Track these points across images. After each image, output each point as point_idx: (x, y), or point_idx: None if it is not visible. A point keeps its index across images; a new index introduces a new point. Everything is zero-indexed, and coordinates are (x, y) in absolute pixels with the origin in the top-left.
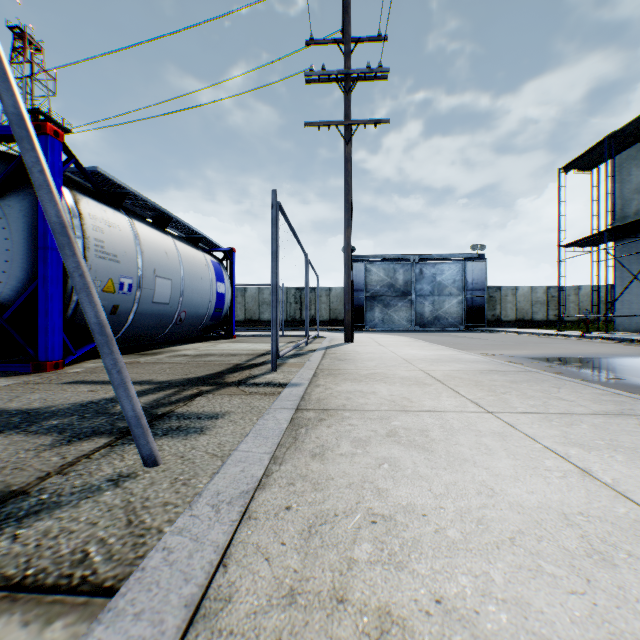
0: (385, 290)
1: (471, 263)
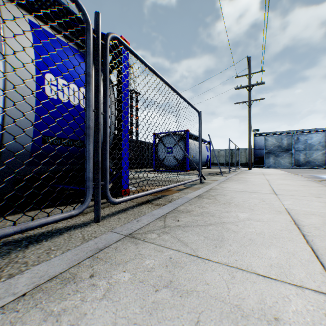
0: (275, 148)
1: None
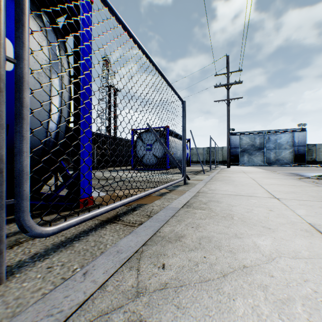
0: (249, 147)
1: (297, 133)
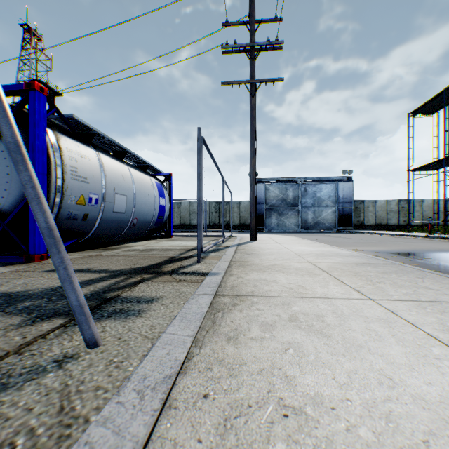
0: (279, 203)
1: (342, 183)
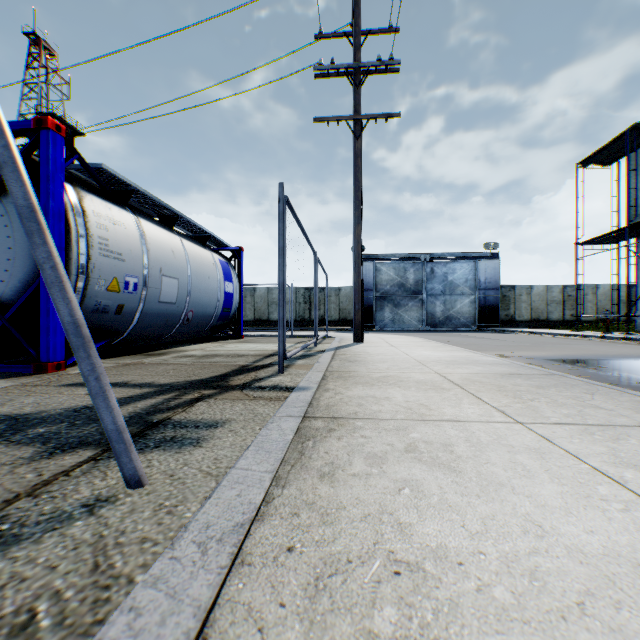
0: (395, 290)
1: (484, 262)
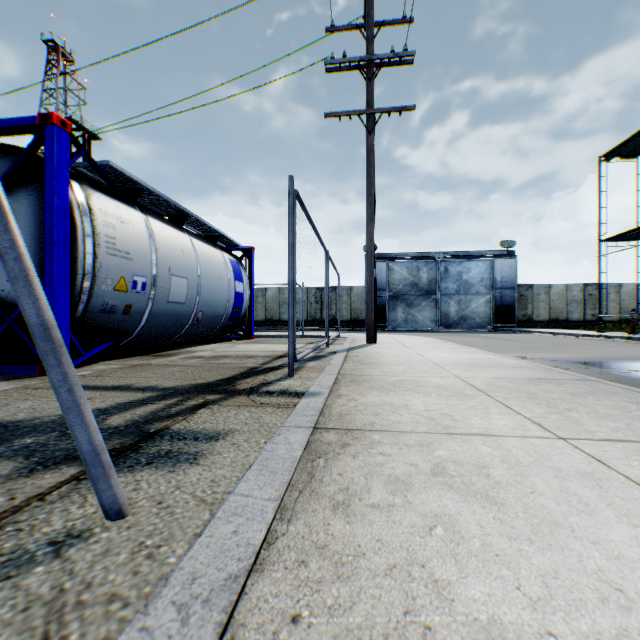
0: (408, 289)
1: (500, 260)
